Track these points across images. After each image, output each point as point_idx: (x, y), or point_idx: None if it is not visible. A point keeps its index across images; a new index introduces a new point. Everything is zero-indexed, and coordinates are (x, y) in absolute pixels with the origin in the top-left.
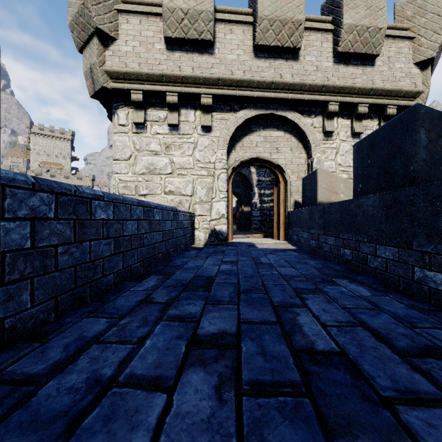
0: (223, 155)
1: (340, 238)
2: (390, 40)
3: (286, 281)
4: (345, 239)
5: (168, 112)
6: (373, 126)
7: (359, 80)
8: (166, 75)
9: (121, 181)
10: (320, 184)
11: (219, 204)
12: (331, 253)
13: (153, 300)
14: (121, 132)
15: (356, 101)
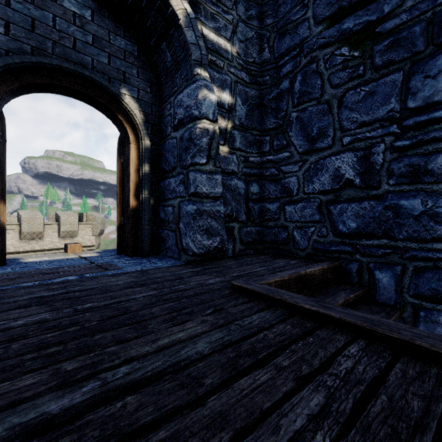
0: None
1: None
2: (83, 229)
3: None
4: None
5: None
6: None
7: None
8: None
9: None
10: None
11: None
12: None
13: None
14: None
15: None
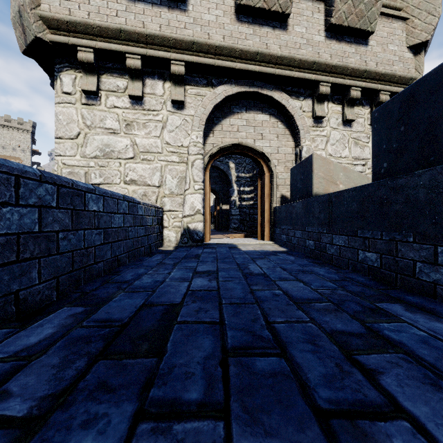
0: (198, 138)
1: (357, 237)
2: (384, 19)
3: (301, 309)
4: (368, 238)
5: (129, 81)
6: (365, 113)
7: (352, 60)
8: (125, 31)
9: (65, 166)
10: (316, 172)
11: (193, 196)
12: (342, 257)
13: (11, 394)
14: (65, 103)
15: (348, 84)
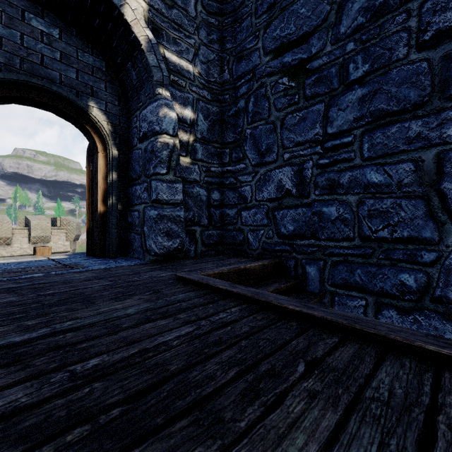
0: None
1: None
2: (56, 234)
3: None
4: None
5: None
6: None
7: None
8: None
9: None
10: None
11: None
12: None
13: None
14: None
15: None
